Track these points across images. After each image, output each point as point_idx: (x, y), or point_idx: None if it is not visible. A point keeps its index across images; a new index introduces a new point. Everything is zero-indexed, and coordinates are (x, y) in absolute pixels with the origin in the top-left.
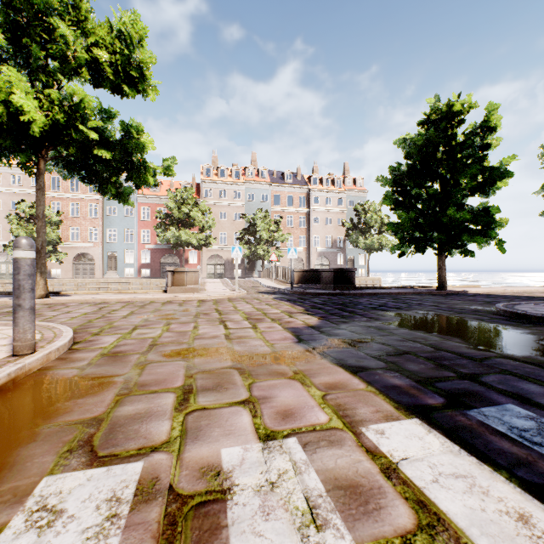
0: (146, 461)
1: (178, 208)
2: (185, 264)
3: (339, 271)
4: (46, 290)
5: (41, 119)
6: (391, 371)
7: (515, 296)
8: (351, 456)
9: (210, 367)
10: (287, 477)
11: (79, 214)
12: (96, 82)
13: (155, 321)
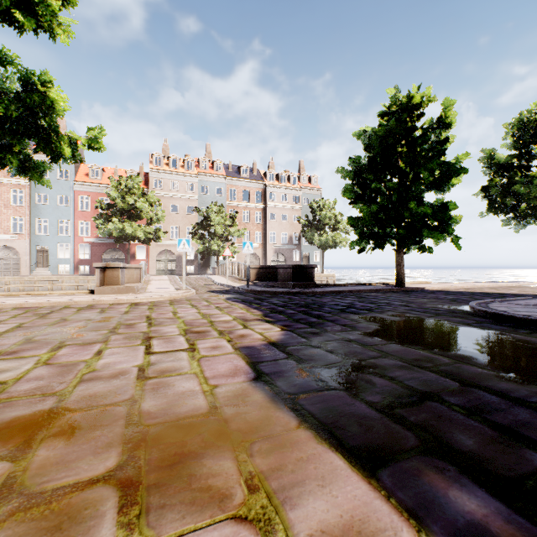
0: None
1: (122, 198)
2: (132, 260)
3: (298, 267)
4: None
5: None
6: (433, 456)
7: (470, 292)
8: None
9: (58, 483)
10: None
11: None
12: None
13: (41, 342)
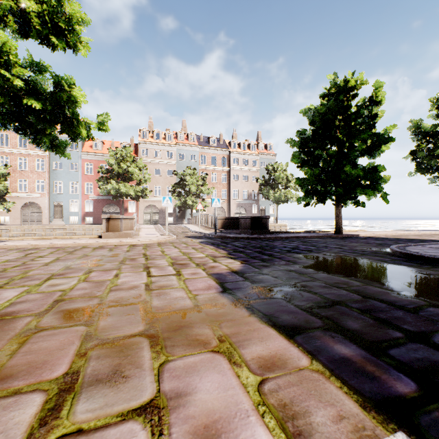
0: None
1: (118, 164)
2: (125, 213)
3: (255, 218)
4: None
5: None
6: (330, 331)
7: (396, 238)
8: None
9: (115, 335)
10: None
11: (27, 168)
12: (22, 30)
13: (77, 269)
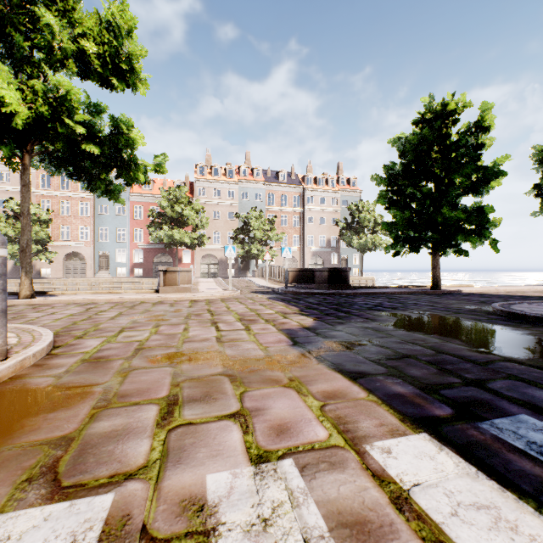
0: (118, 493)
1: (171, 207)
2: (178, 264)
3: (334, 271)
4: (31, 290)
5: (23, 111)
6: (392, 376)
7: (509, 295)
8: (355, 482)
9: (199, 374)
10: (283, 511)
11: (70, 213)
12: (83, 74)
13: (144, 323)
